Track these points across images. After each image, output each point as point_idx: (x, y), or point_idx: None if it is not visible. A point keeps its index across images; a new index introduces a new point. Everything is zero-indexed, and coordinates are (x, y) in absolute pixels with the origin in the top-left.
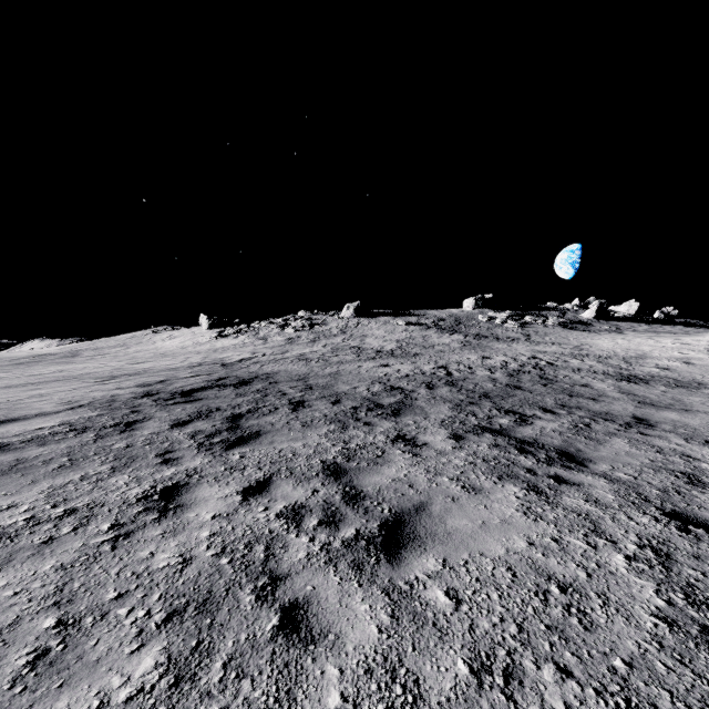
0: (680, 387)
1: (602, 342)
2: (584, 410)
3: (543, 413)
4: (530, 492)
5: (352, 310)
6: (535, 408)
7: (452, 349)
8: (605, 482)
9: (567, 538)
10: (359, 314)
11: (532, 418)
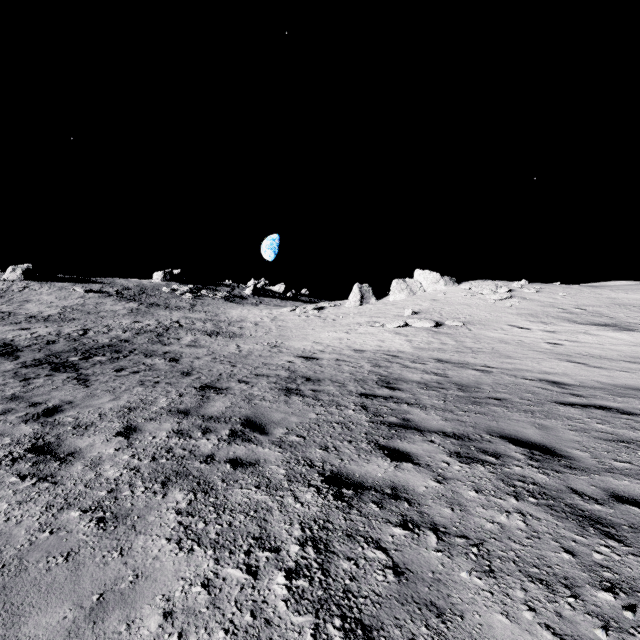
0: (230, 337)
1: (234, 312)
2: (143, 350)
3: (111, 353)
4: (19, 380)
5: (20, 273)
6: (113, 351)
7: (115, 315)
8: (73, 374)
9: (5, 388)
10: (29, 277)
11: (98, 356)
